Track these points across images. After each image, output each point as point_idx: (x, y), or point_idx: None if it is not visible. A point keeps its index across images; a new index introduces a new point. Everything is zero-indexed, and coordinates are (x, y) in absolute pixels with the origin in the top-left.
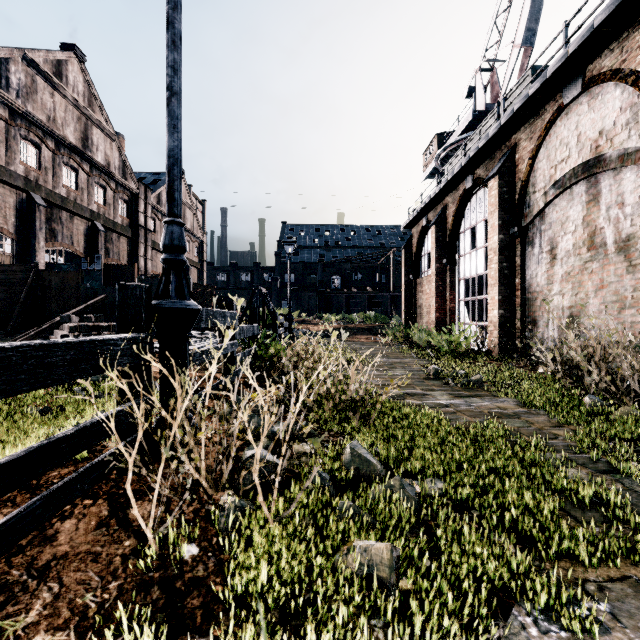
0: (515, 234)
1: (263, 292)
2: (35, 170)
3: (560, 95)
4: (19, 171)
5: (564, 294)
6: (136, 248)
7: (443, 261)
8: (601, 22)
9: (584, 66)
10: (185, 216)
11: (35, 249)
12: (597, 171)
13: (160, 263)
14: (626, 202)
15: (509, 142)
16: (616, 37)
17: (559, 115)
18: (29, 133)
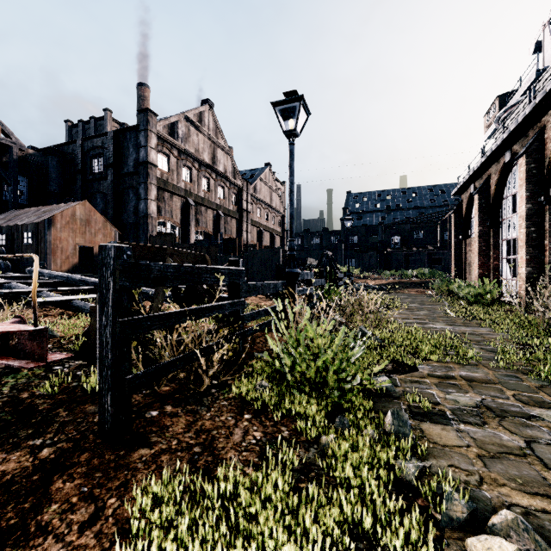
0: (543, 203)
1: (329, 255)
2: (189, 184)
3: None
4: (182, 186)
5: None
6: (241, 225)
7: (486, 224)
8: None
9: None
10: (272, 198)
11: (190, 232)
12: None
13: (255, 234)
14: None
15: (539, 123)
16: None
17: None
18: (186, 162)
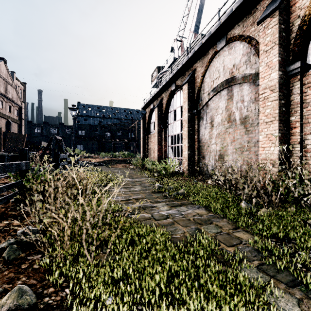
0: (195, 113)
1: (58, 139)
2: None
3: (215, 46)
4: None
5: (217, 144)
6: None
7: (161, 126)
8: (236, 7)
9: (227, 32)
10: (7, 89)
11: None
12: (232, 84)
13: None
14: (245, 100)
15: (192, 68)
16: (241, 19)
17: (215, 56)
18: None
